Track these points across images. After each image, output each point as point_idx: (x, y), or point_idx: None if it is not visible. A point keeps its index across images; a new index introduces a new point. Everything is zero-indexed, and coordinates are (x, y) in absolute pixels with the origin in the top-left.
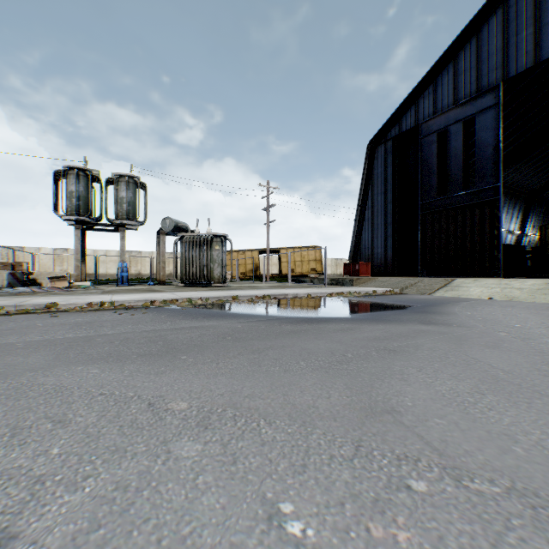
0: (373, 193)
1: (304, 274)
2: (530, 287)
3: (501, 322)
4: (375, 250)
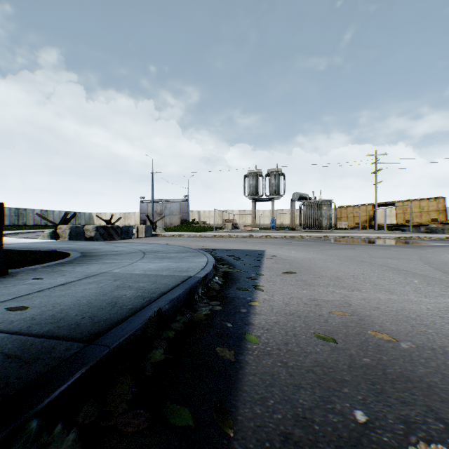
0: None
1: (422, 224)
2: None
3: None
4: None
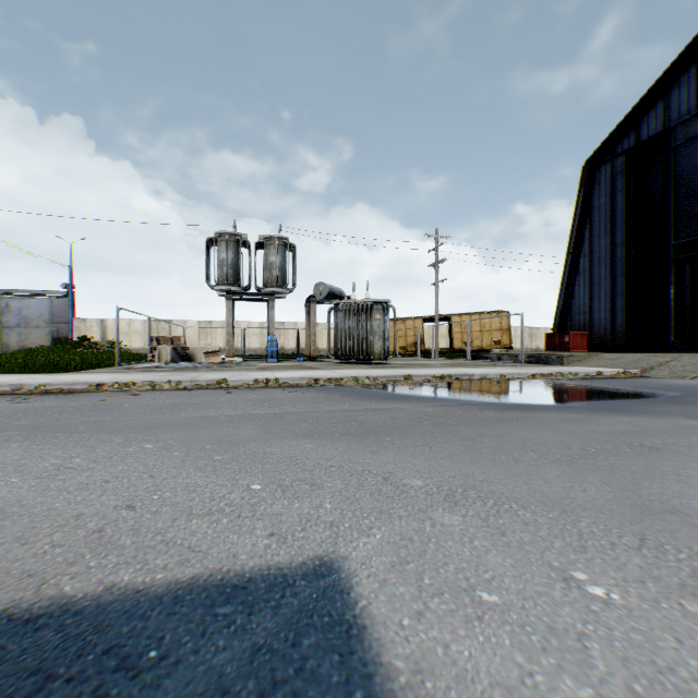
0: (591, 234)
1: (485, 349)
2: None
3: None
4: (594, 315)
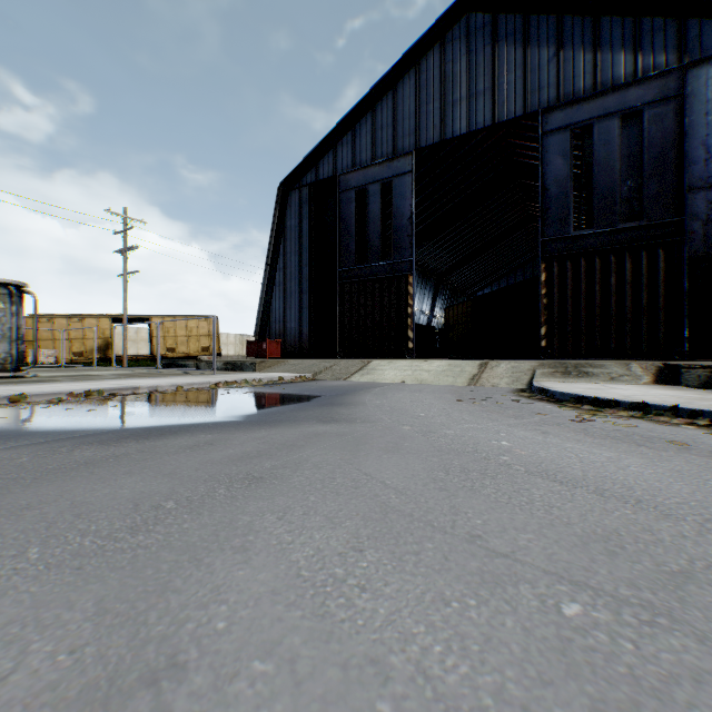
0: (286, 250)
1: (192, 356)
2: (437, 369)
3: (408, 412)
4: (288, 325)
